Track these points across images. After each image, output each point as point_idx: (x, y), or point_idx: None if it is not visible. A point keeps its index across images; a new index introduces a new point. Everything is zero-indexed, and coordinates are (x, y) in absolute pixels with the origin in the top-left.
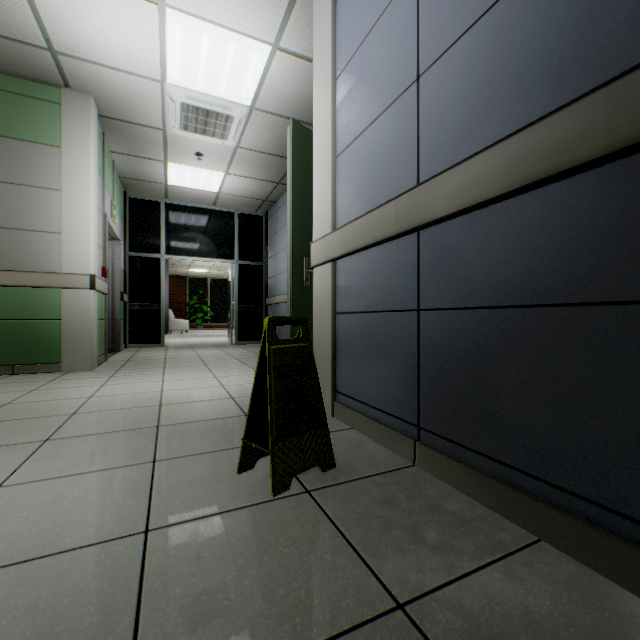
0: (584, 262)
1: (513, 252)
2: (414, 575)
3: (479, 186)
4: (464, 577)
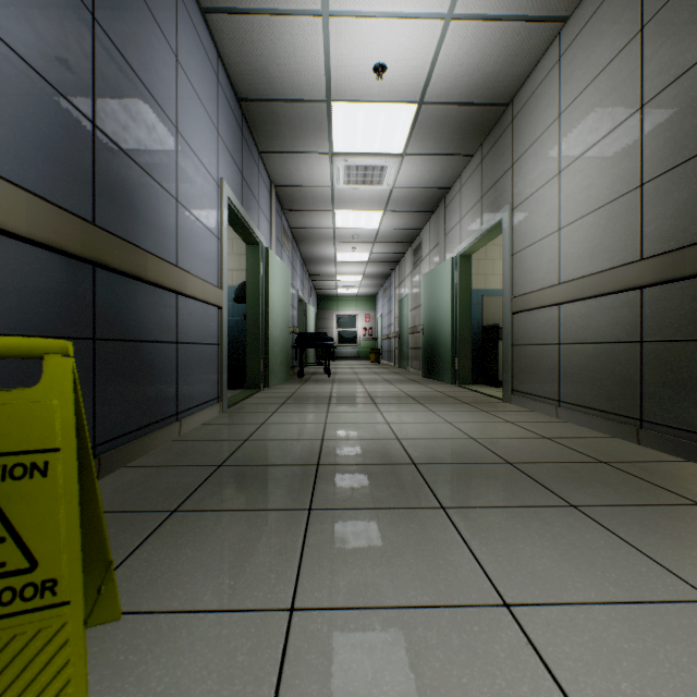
0: (56, 310)
1: (12, 287)
2: (145, 517)
3: (7, 213)
4: (125, 511)
